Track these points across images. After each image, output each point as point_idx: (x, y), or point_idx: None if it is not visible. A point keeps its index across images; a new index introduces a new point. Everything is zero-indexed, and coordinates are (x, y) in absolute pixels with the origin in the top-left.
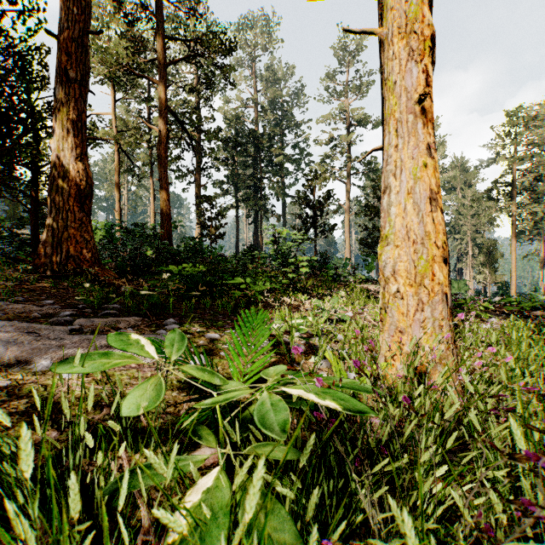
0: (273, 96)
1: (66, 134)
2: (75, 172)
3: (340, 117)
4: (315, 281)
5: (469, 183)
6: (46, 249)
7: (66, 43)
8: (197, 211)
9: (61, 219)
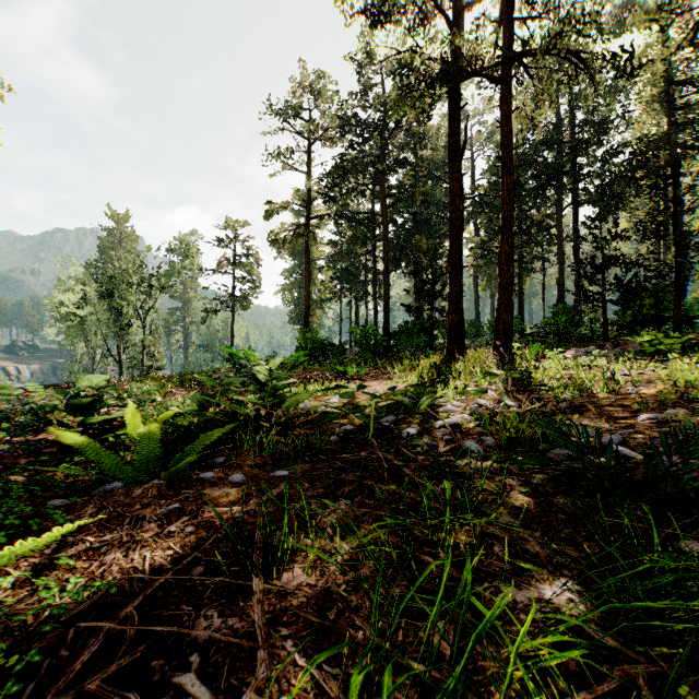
0: None
1: None
2: None
3: None
4: None
5: None
6: None
7: None
8: None
9: None
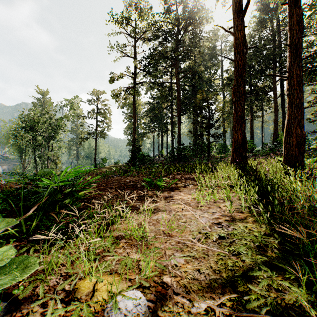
0: None
1: None
2: None
3: None
4: None
5: None
6: None
7: None
8: None
9: None
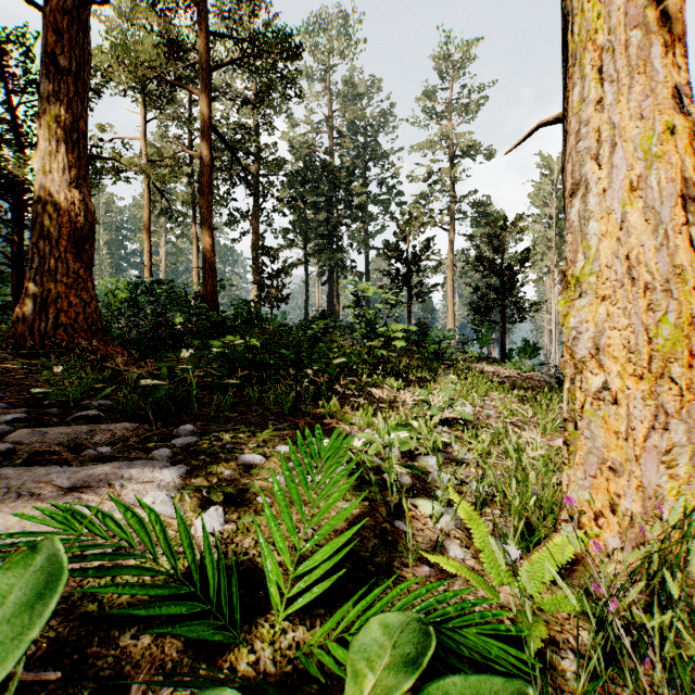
0: (353, 117)
1: (56, 148)
2: (68, 203)
3: (441, 145)
4: (410, 359)
5: None
6: (25, 315)
7: (56, 18)
8: (253, 267)
9: (48, 271)
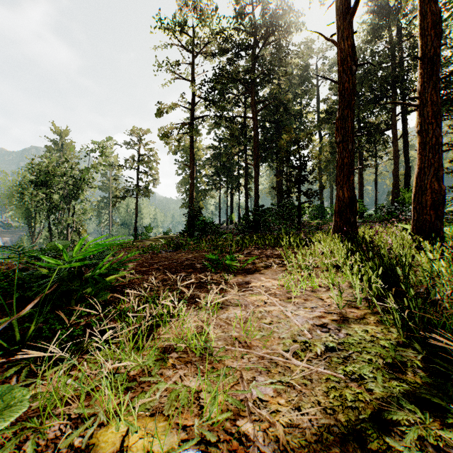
0: None
1: None
2: None
3: None
4: None
5: None
6: None
7: None
8: None
9: None
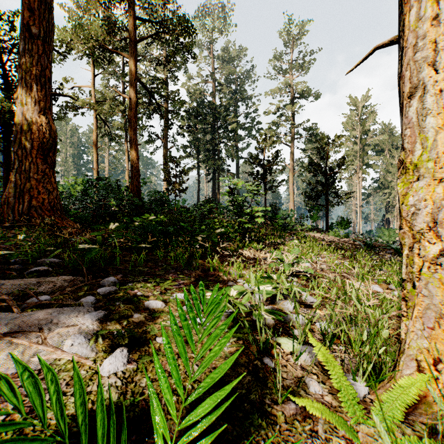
0: (229, 73)
1: (30, 88)
2: (38, 125)
3: (285, 90)
4: (266, 230)
5: (396, 146)
6: (9, 200)
7: (29, 1)
8: (164, 169)
9: (24, 170)
